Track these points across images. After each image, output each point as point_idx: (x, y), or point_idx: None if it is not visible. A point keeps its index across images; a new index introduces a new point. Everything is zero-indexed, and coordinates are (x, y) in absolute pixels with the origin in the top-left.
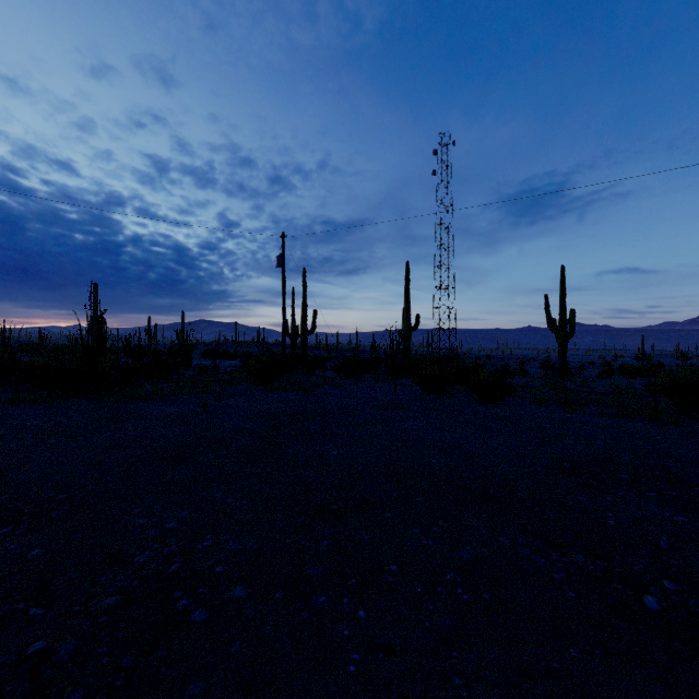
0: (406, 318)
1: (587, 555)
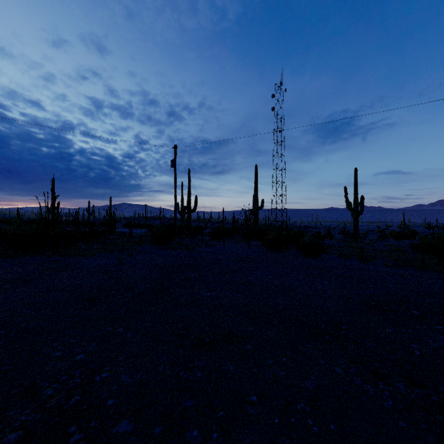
0: (255, 201)
1: (406, 383)
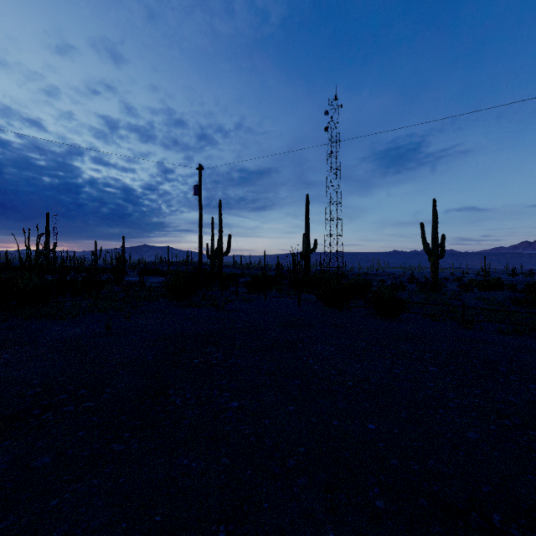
0: (306, 242)
1: None
